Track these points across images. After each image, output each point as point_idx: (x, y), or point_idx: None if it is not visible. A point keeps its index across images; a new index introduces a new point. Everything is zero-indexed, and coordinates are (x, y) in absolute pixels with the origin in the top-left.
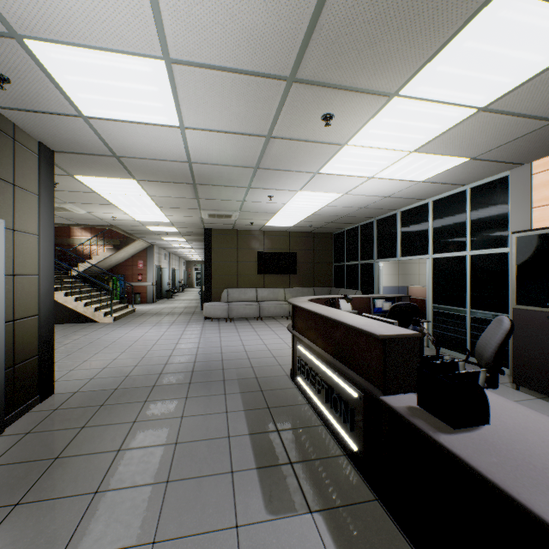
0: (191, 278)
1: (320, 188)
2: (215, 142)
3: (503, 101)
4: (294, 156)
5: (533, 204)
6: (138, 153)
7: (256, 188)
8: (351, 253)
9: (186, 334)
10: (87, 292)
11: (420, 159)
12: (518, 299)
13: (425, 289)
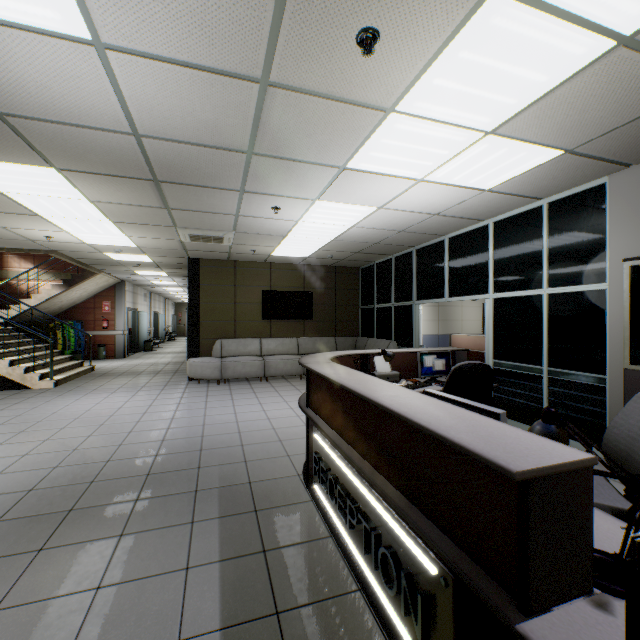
0: (182, 324)
1: (347, 196)
2: (171, 90)
3: None
4: (309, 131)
5: None
6: (35, 107)
7: (253, 192)
8: (382, 293)
9: (156, 406)
10: (18, 344)
11: (497, 149)
12: (633, 357)
13: (472, 338)
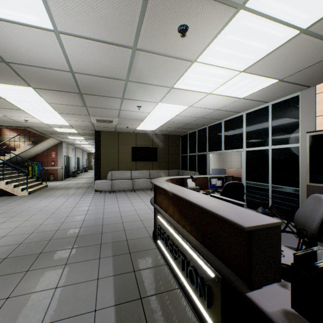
0: (91, 163)
1: (173, 101)
2: (90, 52)
3: (321, 23)
4: (155, 70)
5: (316, 114)
6: (24, 59)
7: (128, 99)
8: (191, 148)
9: (80, 204)
10: (10, 173)
11: (246, 79)
12: (311, 179)
13: (236, 170)
